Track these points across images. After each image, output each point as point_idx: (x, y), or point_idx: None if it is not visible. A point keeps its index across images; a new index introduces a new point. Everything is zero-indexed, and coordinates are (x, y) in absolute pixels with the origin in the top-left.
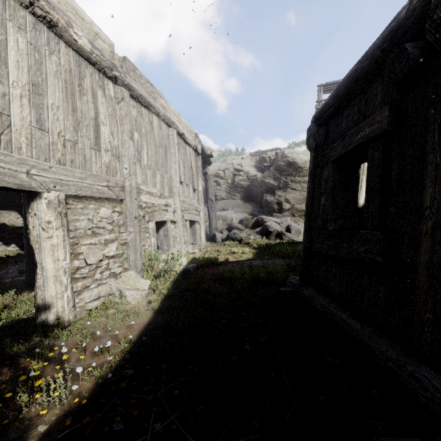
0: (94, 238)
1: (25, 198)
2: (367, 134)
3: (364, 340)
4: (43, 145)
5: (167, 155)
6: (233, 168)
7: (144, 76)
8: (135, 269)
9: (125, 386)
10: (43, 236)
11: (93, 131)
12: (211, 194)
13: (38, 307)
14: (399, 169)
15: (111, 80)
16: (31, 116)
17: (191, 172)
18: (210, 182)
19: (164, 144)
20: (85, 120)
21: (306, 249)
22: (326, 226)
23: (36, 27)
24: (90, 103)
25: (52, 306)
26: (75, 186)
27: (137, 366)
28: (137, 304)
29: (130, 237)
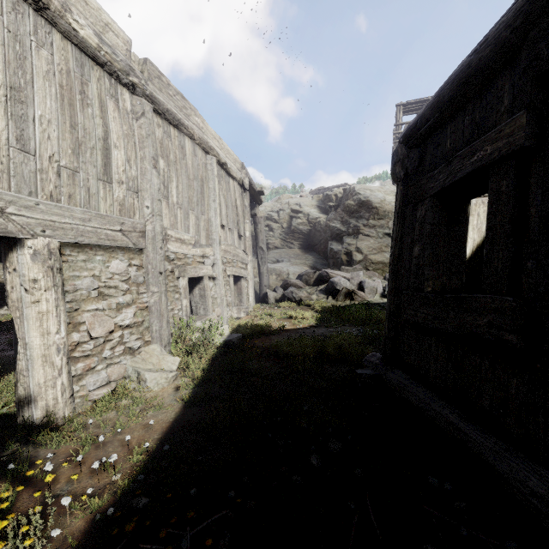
0: (101, 302)
1: (1, 247)
2: (489, 154)
3: (489, 457)
4: (27, 172)
5: (203, 190)
6: (289, 209)
7: (173, 85)
8: (160, 342)
9: (131, 530)
10: (27, 299)
11: (101, 156)
12: (262, 242)
13: (20, 400)
14: (542, 205)
15: (128, 89)
16: (8, 131)
17: (235, 213)
18: (260, 227)
19: (200, 176)
20: (90, 140)
21: (391, 316)
22: (423, 286)
23: (17, 8)
24: (97, 117)
25: (39, 397)
26: (74, 230)
27: (153, 493)
28: (161, 391)
29: (153, 299)
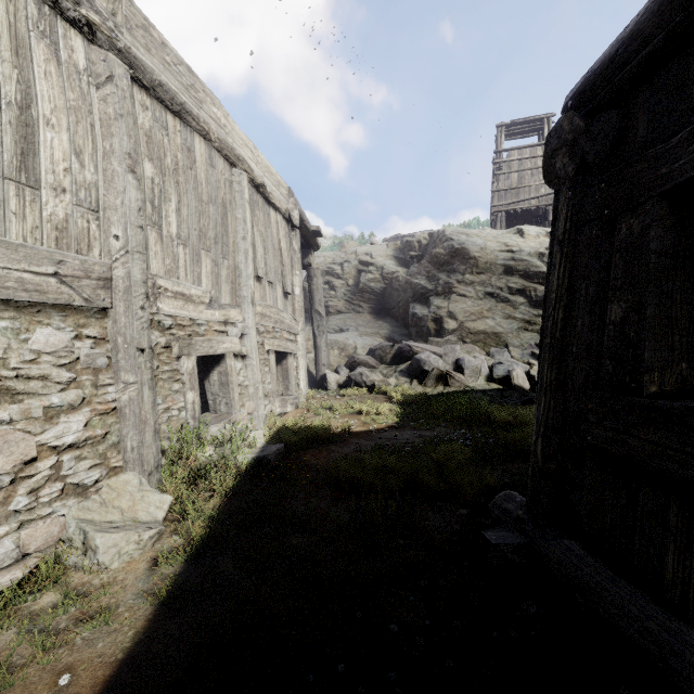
0: (7, 407)
1: None
2: None
3: None
4: None
5: (227, 221)
6: (357, 260)
7: (172, 47)
8: (139, 468)
9: None
10: None
11: (13, 136)
12: (319, 303)
13: None
14: None
15: (80, 31)
16: None
17: (279, 260)
18: (317, 282)
19: (220, 198)
20: None
21: (550, 433)
22: (638, 382)
23: None
24: (5, 63)
25: None
26: None
27: None
28: (124, 569)
29: (127, 395)
